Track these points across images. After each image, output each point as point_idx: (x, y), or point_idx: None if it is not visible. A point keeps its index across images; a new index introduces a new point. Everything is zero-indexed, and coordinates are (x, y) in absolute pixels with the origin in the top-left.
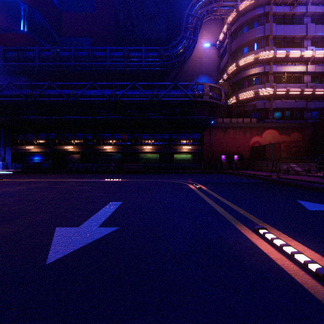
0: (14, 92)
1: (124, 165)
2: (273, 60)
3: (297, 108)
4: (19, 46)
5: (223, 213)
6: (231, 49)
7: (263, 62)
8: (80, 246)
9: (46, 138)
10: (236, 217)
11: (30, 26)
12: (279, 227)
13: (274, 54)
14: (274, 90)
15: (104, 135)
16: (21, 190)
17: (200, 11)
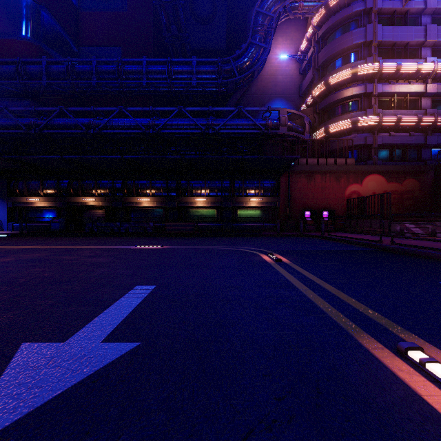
0: (10, 121)
1: (166, 225)
2: (377, 76)
3: (412, 144)
4: (20, 57)
5: (326, 309)
6: (317, 61)
7: (364, 79)
8: (49, 396)
9: (56, 187)
10: (351, 318)
11: (35, 29)
12: (439, 342)
13: (379, 68)
14: (380, 119)
15: (138, 182)
16: (3, 263)
17: (274, 8)
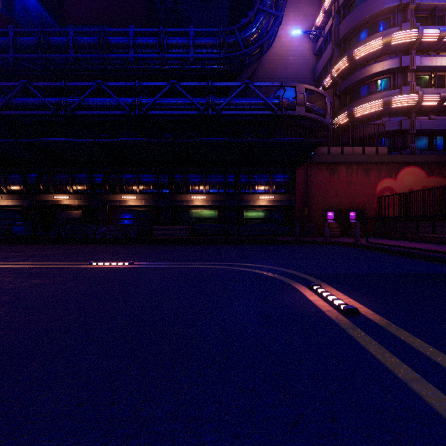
0: None
1: (153, 229)
2: (415, 46)
3: None
4: None
5: None
6: (338, 34)
7: (398, 51)
8: None
9: (22, 182)
10: None
11: None
12: None
13: (418, 35)
14: (419, 98)
15: (122, 177)
16: None
17: None
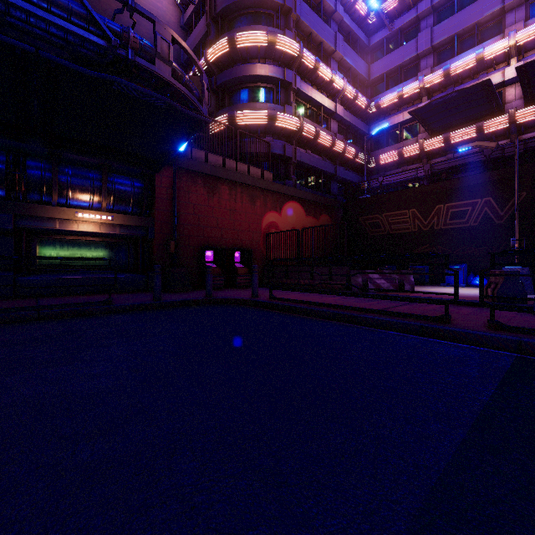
0: None
1: None
2: (297, 64)
3: (325, 171)
4: None
5: None
6: (215, 5)
7: (281, 60)
8: None
9: None
10: None
11: None
12: None
13: (300, 51)
14: (301, 124)
15: None
16: None
17: None
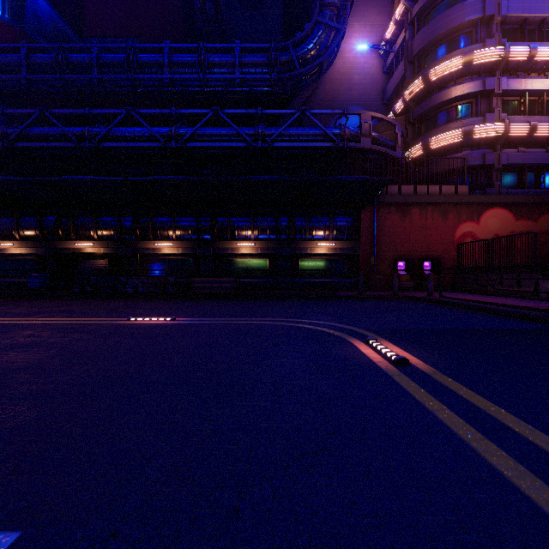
0: None
1: (194, 282)
2: (501, 66)
3: None
4: None
5: None
6: (411, 50)
7: (481, 71)
8: None
9: (38, 226)
10: None
11: (16, 7)
12: None
13: (504, 53)
14: (505, 128)
15: (156, 220)
16: None
17: None
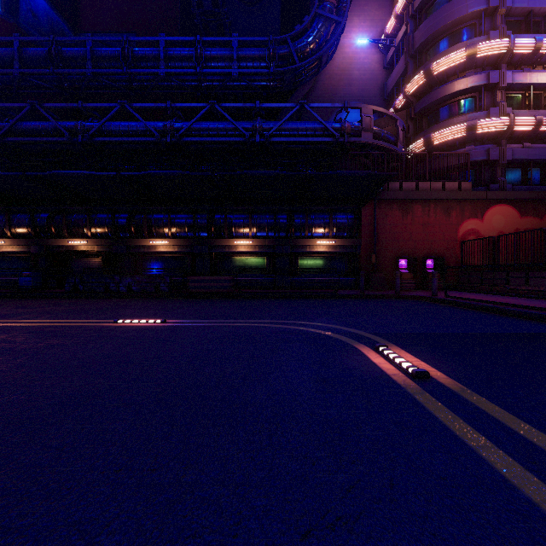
0: None
1: (189, 281)
2: (506, 59)
3: None
4: None
5: None
6: (412, 44)
7: (485, 64)
8: None
9: (30, 223)
10: None
11: (9, 0)
12: None
13: (509, 45)
14: (510, 122)
15: (151, 217)
16: None
17: None
